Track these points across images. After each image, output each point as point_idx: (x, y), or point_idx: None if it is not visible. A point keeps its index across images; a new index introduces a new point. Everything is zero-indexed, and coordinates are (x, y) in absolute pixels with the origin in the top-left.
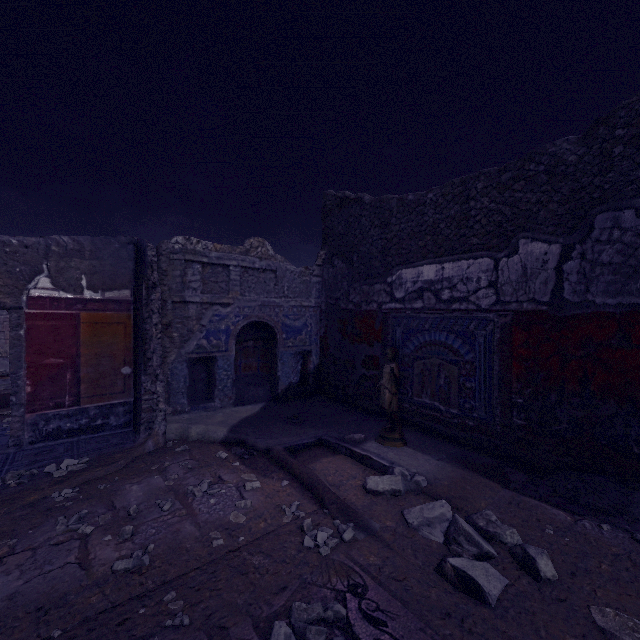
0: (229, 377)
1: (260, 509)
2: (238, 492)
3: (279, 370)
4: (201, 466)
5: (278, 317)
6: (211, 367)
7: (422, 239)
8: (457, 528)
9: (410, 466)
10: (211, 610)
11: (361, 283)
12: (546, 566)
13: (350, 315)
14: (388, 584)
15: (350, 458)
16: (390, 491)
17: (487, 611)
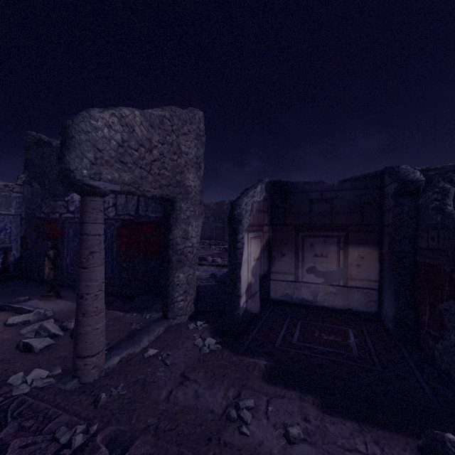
0: None
1: None
2: None
3: None
4: None
5: None
6: None
7: None
8: (41, 327)
9: (50, 308)
10: None
11: (50, 200)
12: None
13: (42, 221)
14: None
15: (11, 312)
16: (22, 322)
17: (31, 355)
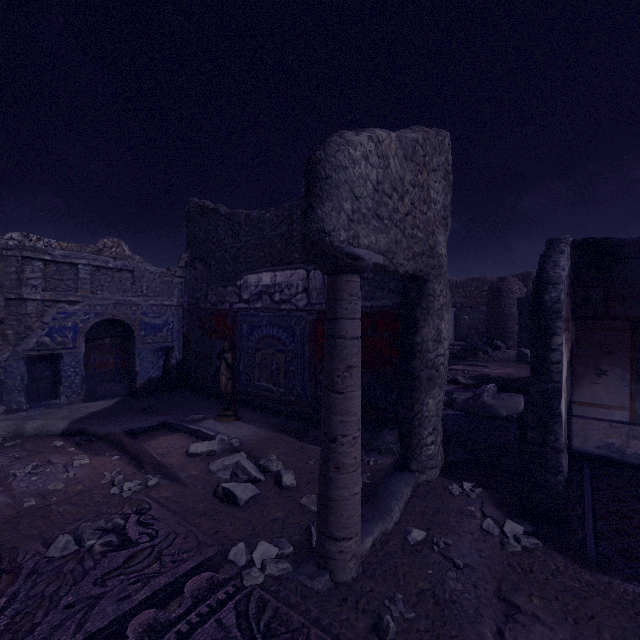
0: (78, 374)
1: (82, 478)
2: (64, 469)
3: (137, 366)
4: (31, 455)
5: (136, 315)
6: (56, 364)
7: (262, 250)
8: (238, 465)
9: (232, 434)
10: (6, 541)
11: (217, 285)
12: (288, 479)
13: (208, 313)
14: (169, 505)
15: (187, 434)
16: (207, 452)
17: (236, 509)
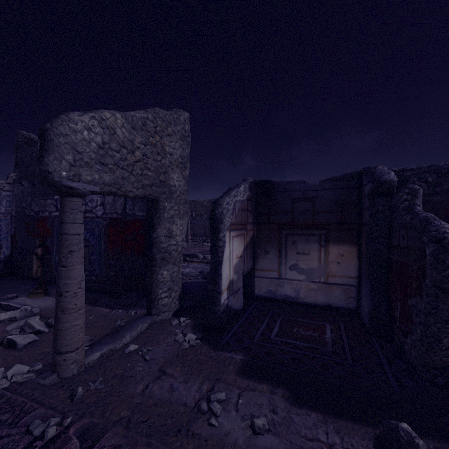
0: None
1: None
2: None
3: None
4: None
5: None
6: None
7: None
8: (26, 323)
9: (37, 305)
10: None
11: (40, 198)
12: None
13: (32, 219)
14: None
15: None
16: (9, 319)
17: (14, 351)
